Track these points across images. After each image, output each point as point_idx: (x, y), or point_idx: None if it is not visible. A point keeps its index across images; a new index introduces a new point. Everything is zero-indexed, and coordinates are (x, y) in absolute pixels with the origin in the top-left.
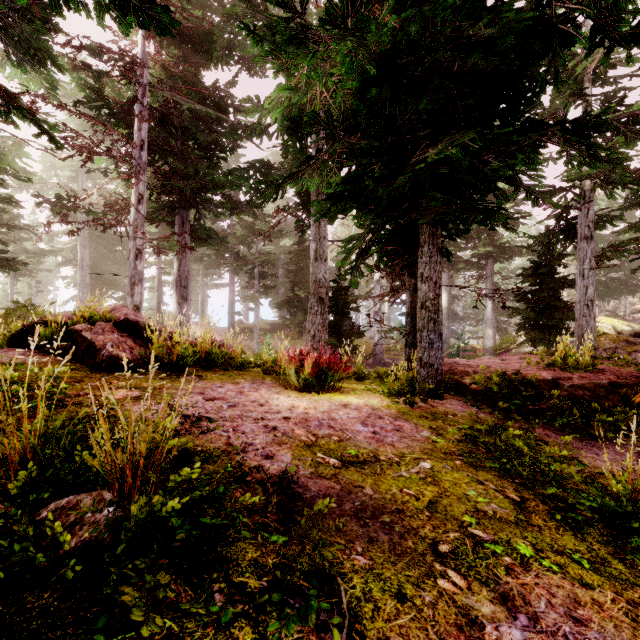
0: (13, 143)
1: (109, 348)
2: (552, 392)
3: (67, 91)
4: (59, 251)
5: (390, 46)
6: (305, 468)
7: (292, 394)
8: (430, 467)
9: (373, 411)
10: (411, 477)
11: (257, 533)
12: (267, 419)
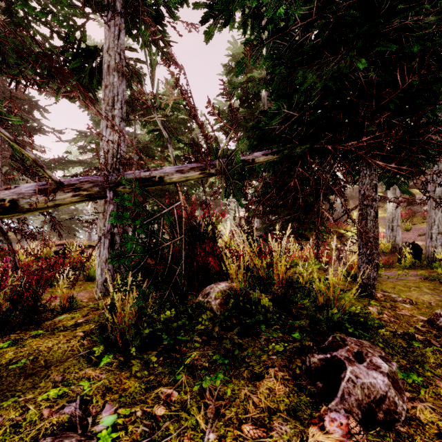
0: None
1: None
2: None
3: None
4: None
5: None
6: None
7: None
8: None
9: None
10: None
11: None
12: None
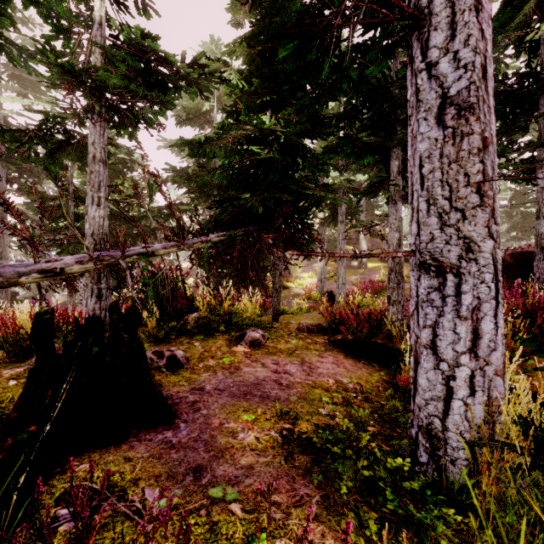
0: None
1: None
2: None
3: None
4: None
5: None
6: None
7: None
8: None
9: None
10: None
11: None
12: None
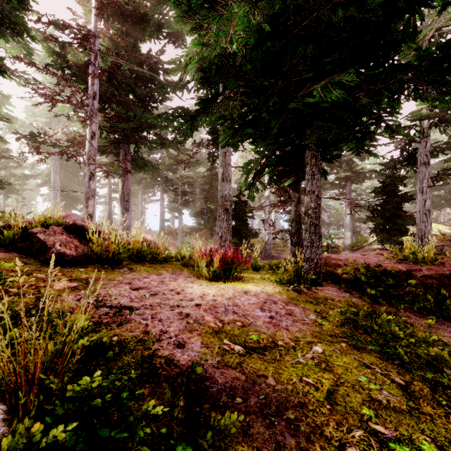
0: (1, 95)
1: (57, 247)
2: (409, 281)
3: (43, 60)
4: (37, 175)
5: (280, 12)
6: (213, 357)
7: (204, 283)
8: (322, 351)
9: (268, 297)
10: (307, 364)
11: (159, 450)
12: (182, 306)
